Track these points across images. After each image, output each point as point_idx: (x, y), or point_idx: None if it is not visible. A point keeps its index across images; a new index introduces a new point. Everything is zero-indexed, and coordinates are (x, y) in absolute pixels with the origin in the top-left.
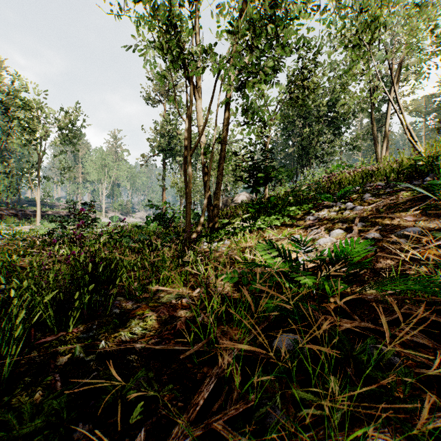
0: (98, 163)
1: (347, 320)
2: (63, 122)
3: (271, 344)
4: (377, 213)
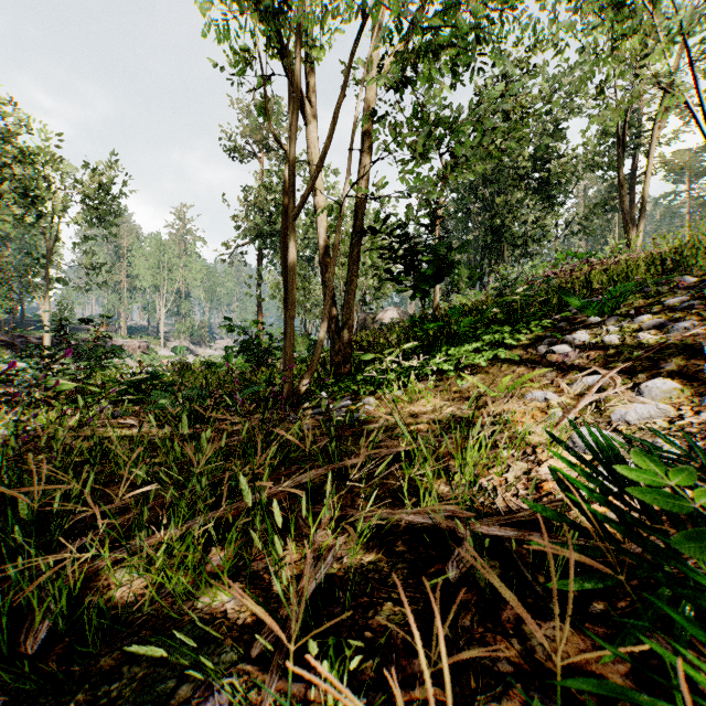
0: (152, 259)
1: None
2: (87, 187)
3: None
4: None
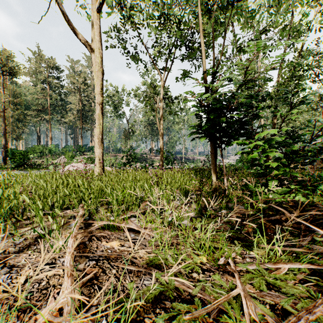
0: None
1: None
2: None
3: None
4: None
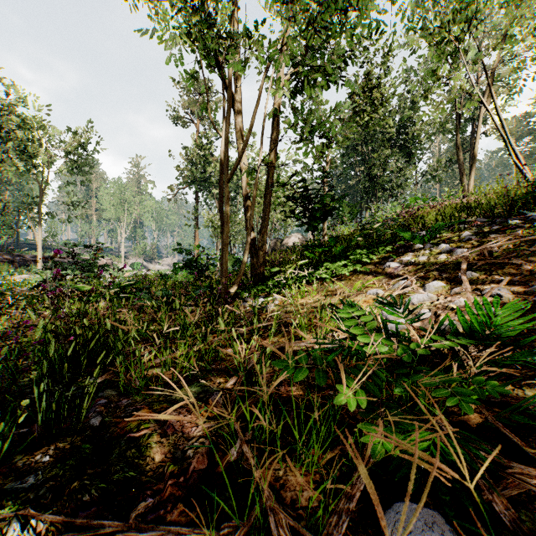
0: (115, 197)
1: (525, 466)
2: (70, 145)
3: (376, 521)
4: (490, 258)
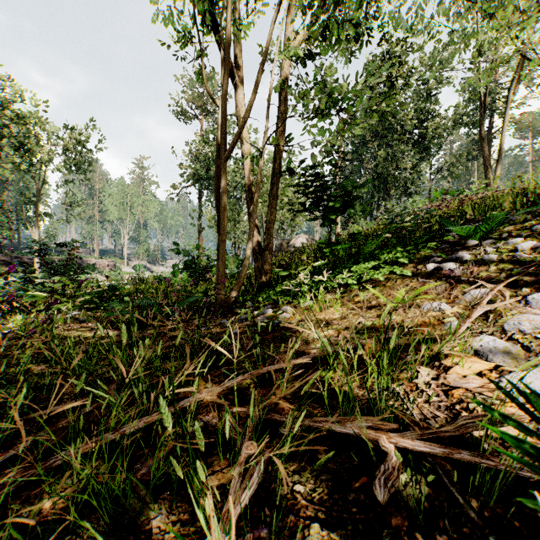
0: (118, 198)
1: None
2: (68, 142)
3: None
4: None
